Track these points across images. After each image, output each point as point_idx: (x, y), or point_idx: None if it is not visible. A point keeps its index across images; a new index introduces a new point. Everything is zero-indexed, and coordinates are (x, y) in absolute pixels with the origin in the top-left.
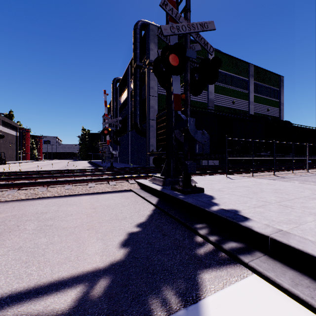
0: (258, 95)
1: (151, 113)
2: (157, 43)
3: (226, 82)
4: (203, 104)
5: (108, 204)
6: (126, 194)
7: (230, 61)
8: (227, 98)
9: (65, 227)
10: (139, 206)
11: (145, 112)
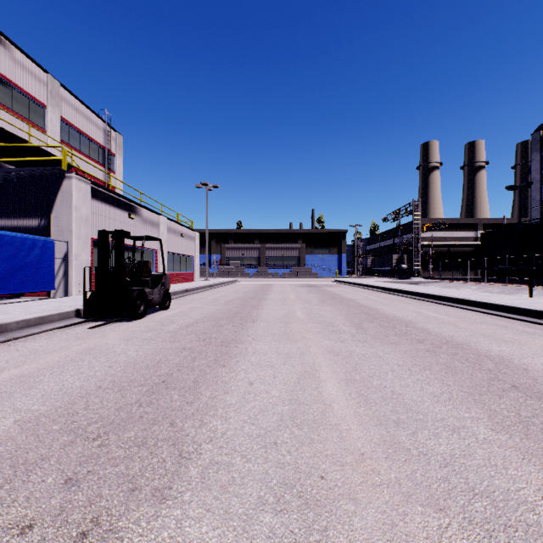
0: None
1: None
2: (539, 148)
3: None
4: None
5: None
6: None
7: None
8: None
9: None
10: None
11: None
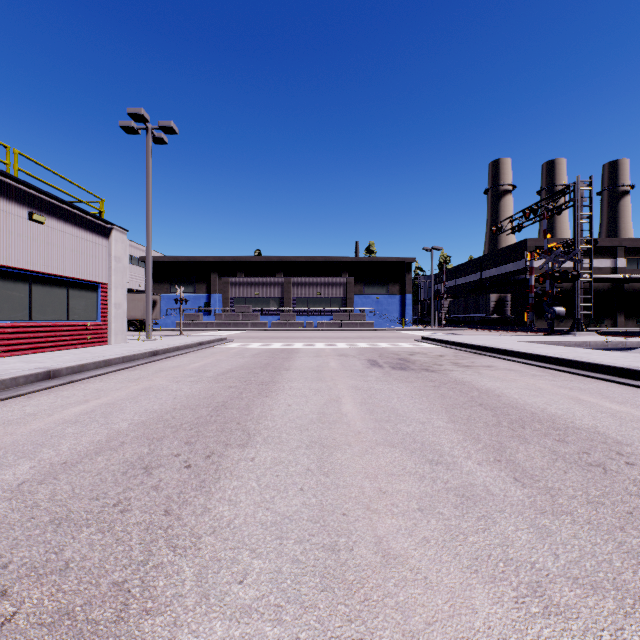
0: None
1: None
2: None
3: None
4: None
5: None
6: None
7: None
8: None
9: None
10: None
11: None
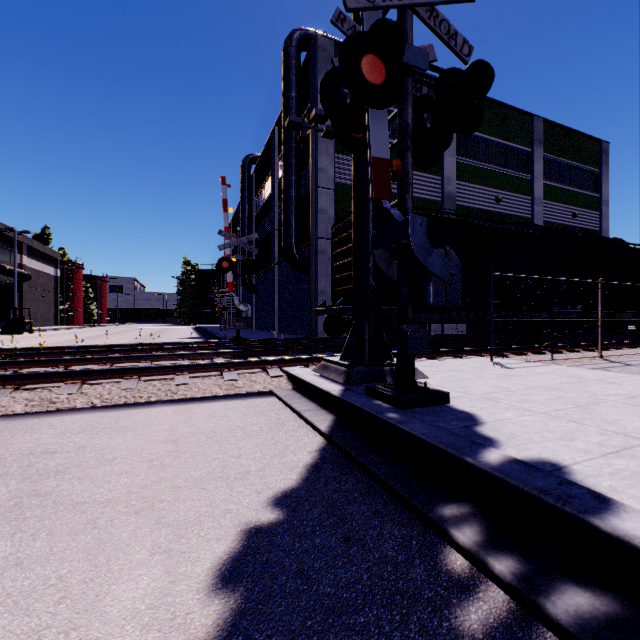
0: (553, 184)
1: (320, 225)
2: None
3: (482, 156)
4: (433, 204)
5: (212, 429)
6: (258, 402)
7: (491, 111)
8: (485, 192)
9: (81, 501)
10: (287, 437)
11: (308, 223)
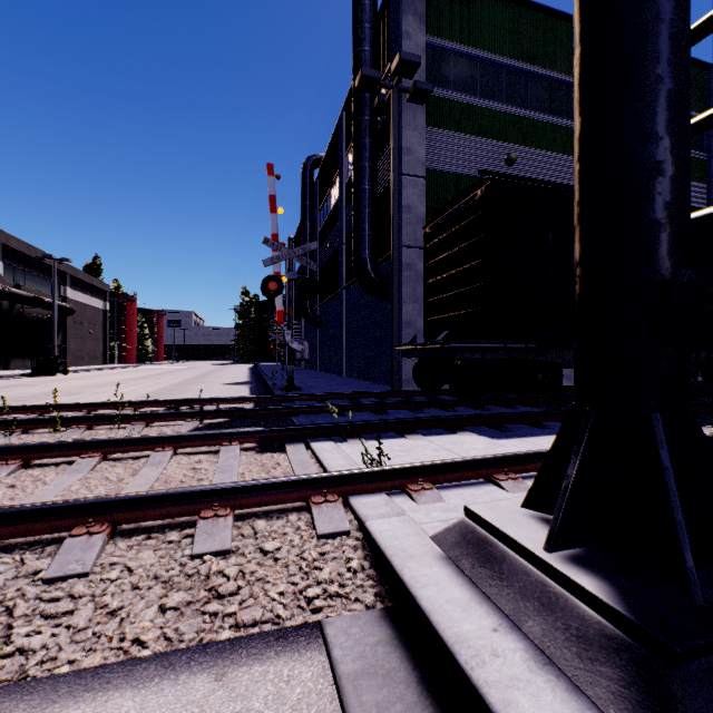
0: None
1: (405, 228)
2: (425, 16)
3: None
4: None
5: None
6: (259, 711)
7: None
8: None
9: None
10: None
11: (387, 229)
